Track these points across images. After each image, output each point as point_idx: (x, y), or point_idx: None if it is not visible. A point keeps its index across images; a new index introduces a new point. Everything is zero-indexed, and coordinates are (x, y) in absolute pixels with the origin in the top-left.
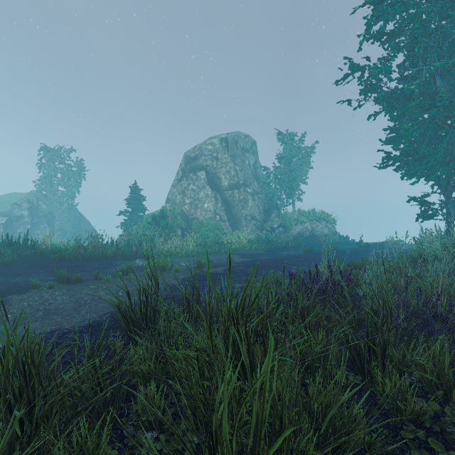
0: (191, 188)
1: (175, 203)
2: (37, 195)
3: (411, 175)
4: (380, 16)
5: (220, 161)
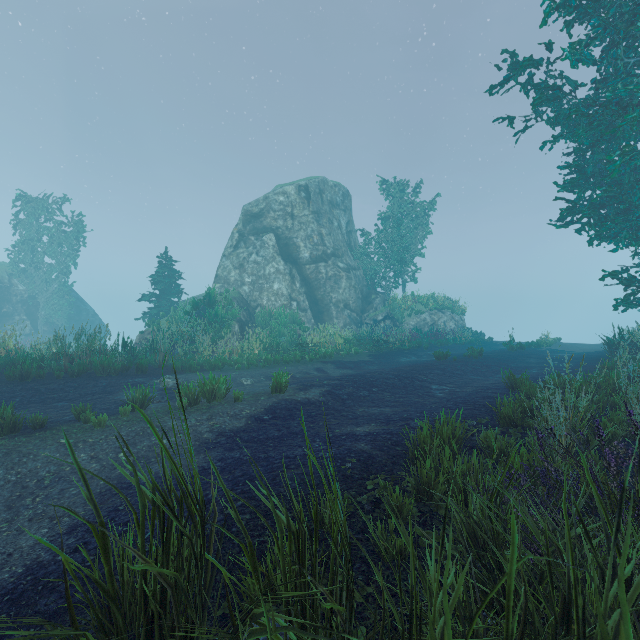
0: (253, 260)
1: (229, 283)
2: (9, 270)
3: (606, 238)
4: None
5: (298, 220)
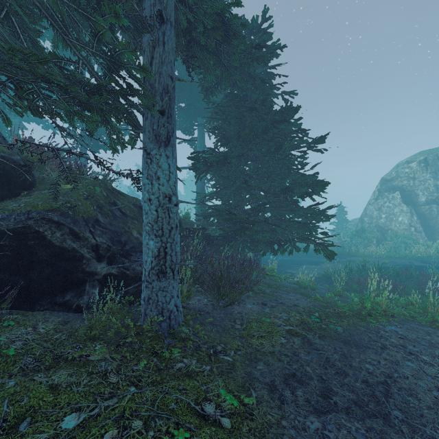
0: (386, 205)
1: (372, 217)
2: None
3: None
4: None
5: (417, 180)
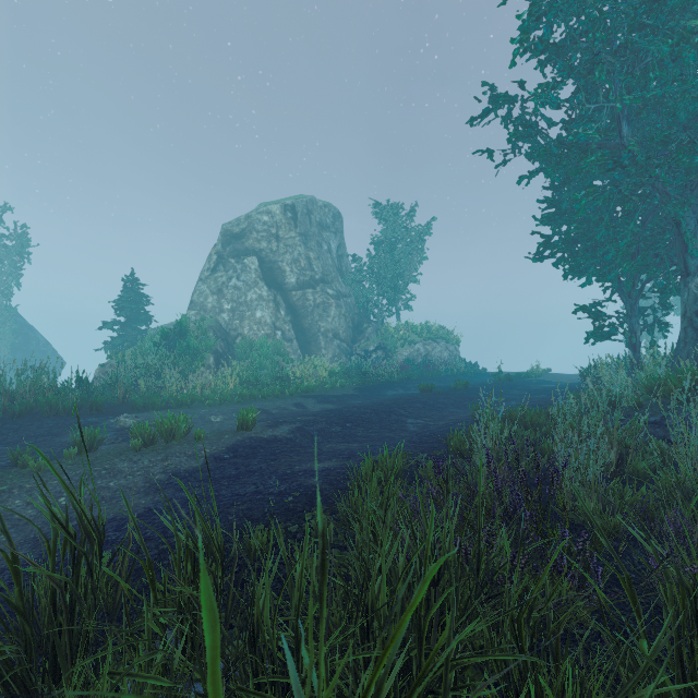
0: (234, 285)
1: (206, 310)
2: None
3: (579, 272)
4: (538, 22)
5: (283, 242)
